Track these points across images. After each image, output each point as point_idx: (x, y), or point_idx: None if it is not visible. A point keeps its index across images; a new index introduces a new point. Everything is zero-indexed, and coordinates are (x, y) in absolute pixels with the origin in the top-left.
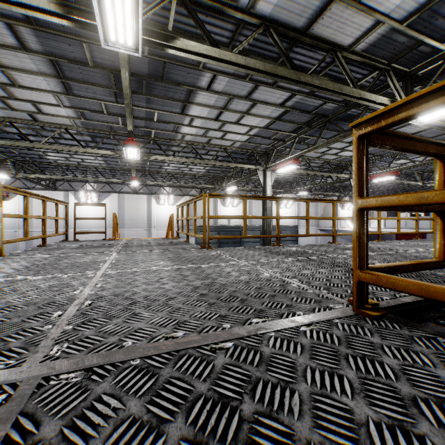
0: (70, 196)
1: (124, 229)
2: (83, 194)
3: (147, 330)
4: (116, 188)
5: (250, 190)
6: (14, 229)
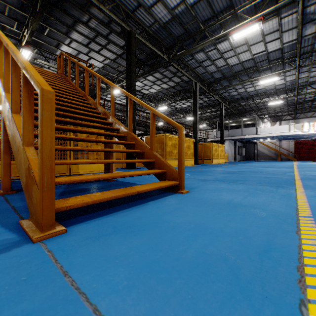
0: None
1: None
2: None
3: None
4: None
5: None
6: None
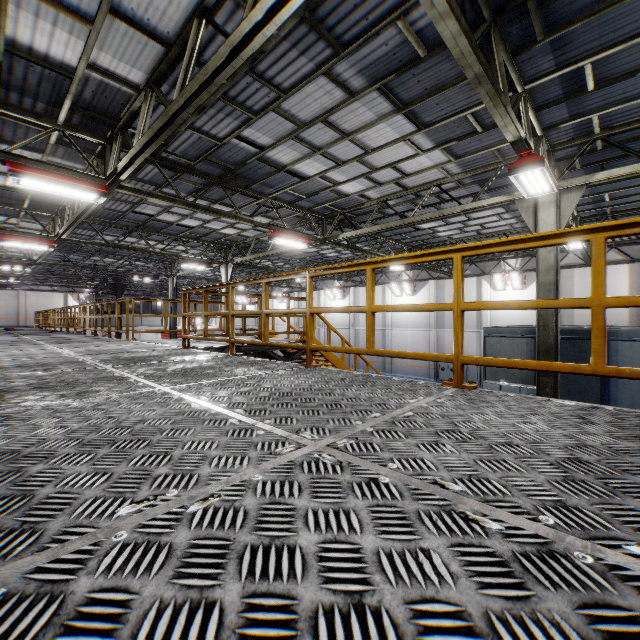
0: (386, 290)
1: (443, 329)
2: (396, 286)
3: None
4: (434, 273)
5: None
6: (347, 326)
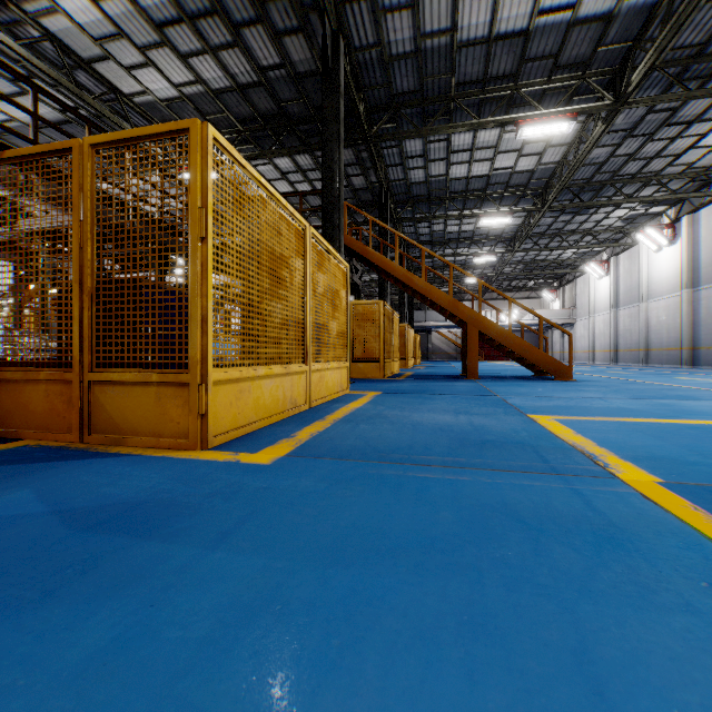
0: None
1: None
2: None
3: None
4: None
5: None
6: None
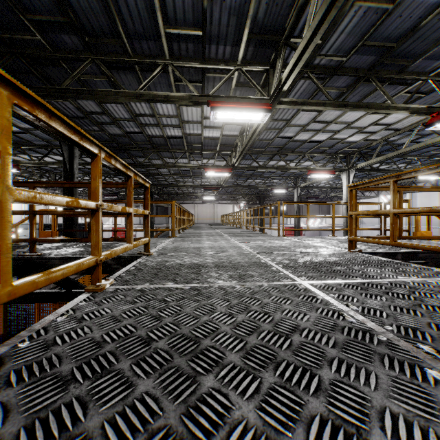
0: None
1: None
2: None
3: (169, 245)
4: None
5: None
6: None
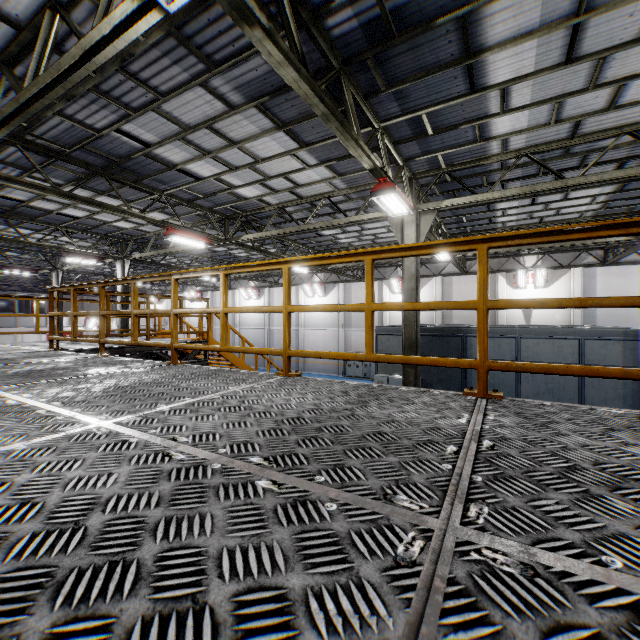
0: (300, 291)
1: (350, 328)
2: (308, 287)
3: None
4: (342, 277)
5: (585, 247)
6: (262, 326)
